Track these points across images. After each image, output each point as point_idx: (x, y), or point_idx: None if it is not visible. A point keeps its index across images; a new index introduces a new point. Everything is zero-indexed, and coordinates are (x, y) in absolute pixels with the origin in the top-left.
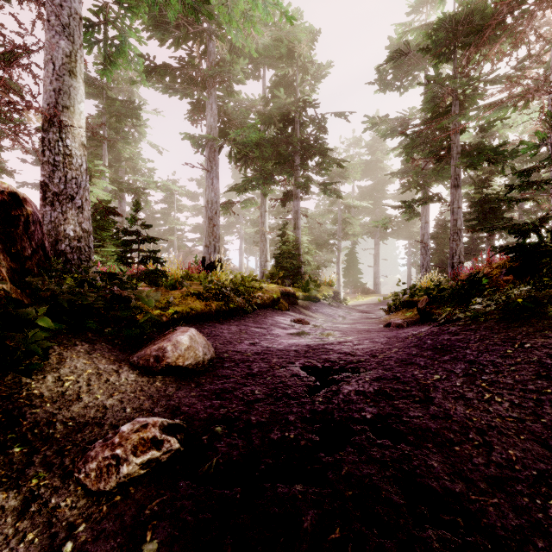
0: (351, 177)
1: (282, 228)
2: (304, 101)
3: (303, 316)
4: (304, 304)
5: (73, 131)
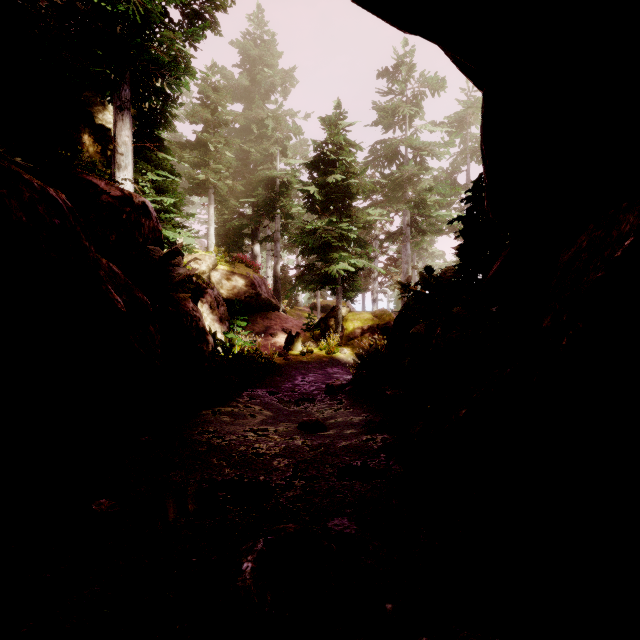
0: None
1: None
2: None
3: None
4: None
5: None
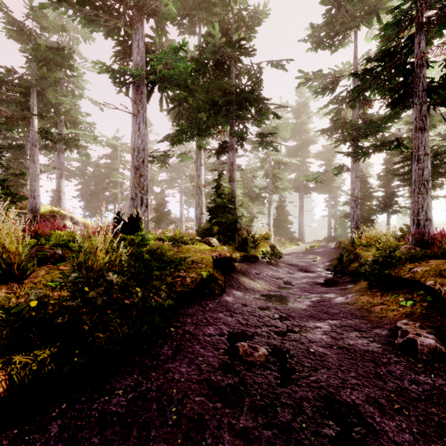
0: (281, 135)
1: (217, 179)
2: (239, 47)
3: (245, 303)
4: (242, 267)
5: None
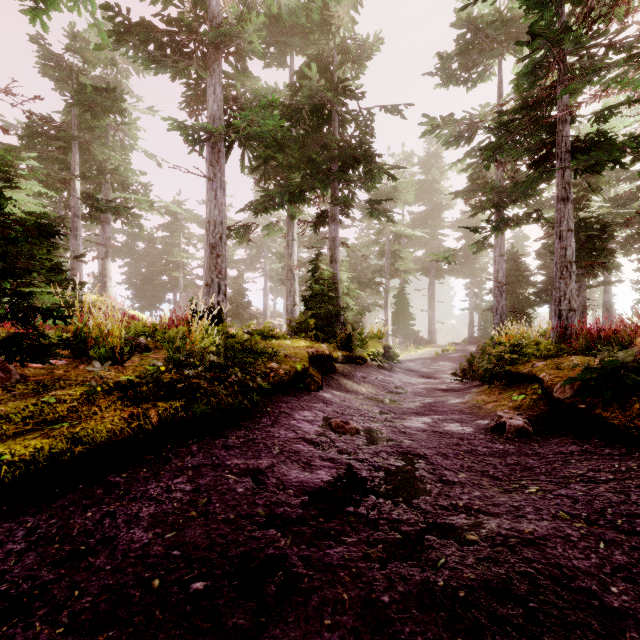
0: (402, 198)
1: (314, 260)
2: (343, 89)
3: (344, 400)
4: (344, 369)
5: None
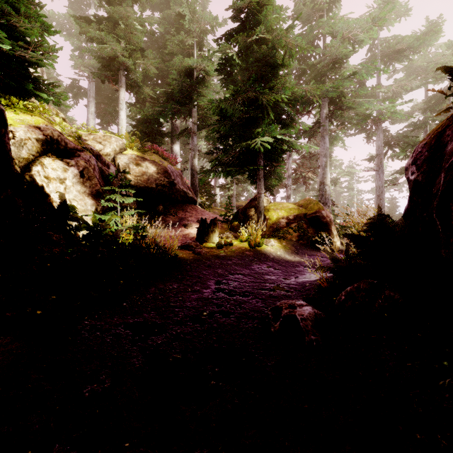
0: None
1: None
2: None
3: None
4: None
5: (327, 184)
